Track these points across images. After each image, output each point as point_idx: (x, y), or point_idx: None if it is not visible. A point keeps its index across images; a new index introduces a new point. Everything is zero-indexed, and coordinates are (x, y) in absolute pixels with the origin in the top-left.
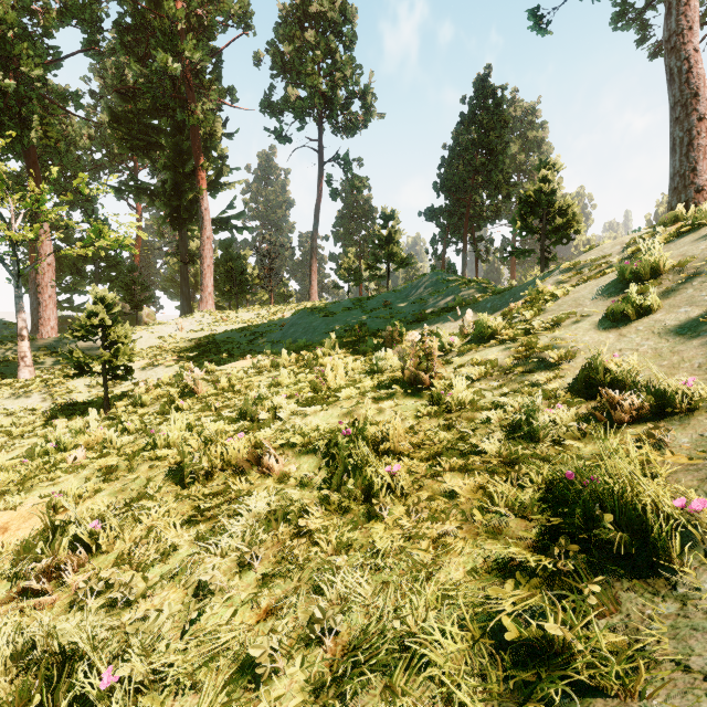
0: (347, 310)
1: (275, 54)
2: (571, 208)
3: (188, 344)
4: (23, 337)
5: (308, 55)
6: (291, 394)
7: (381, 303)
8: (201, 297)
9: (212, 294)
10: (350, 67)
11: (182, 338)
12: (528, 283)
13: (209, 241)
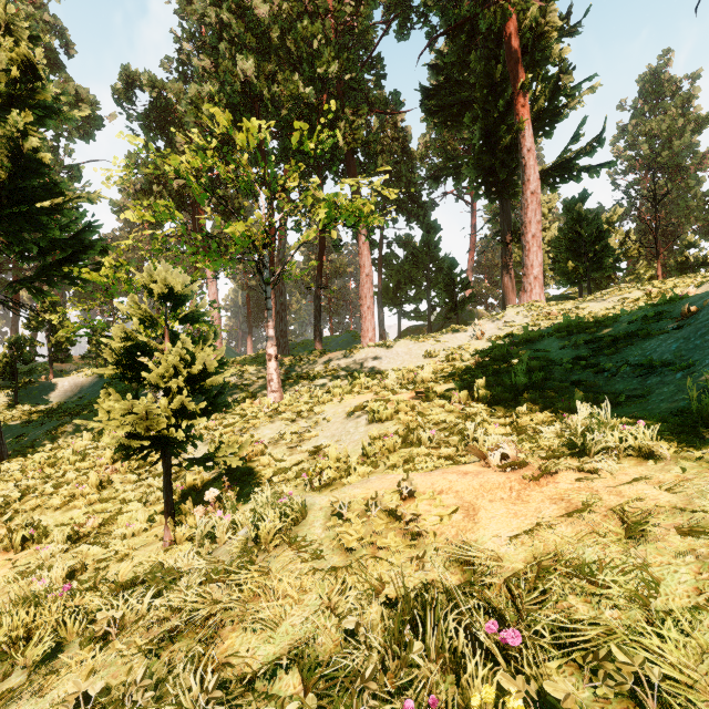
0: None
1: None
2: None
3: (470, 360)
4: (270, 356)
5: None
6: None
7: None
8: (522, 285)
9: (540, 277)
10: None
11: (476, 349)
12: None
13: (534, 197)
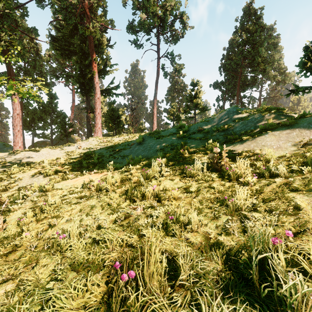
0: (172, 135)
1: None
2: None
3: (78, 156)
4: None
5: None
6: None
7: (196, 129)
8: (95, 130)
9: (100, 128)
10: (174, 0)
11: (79, 152)
12: None
13: (98, 100)
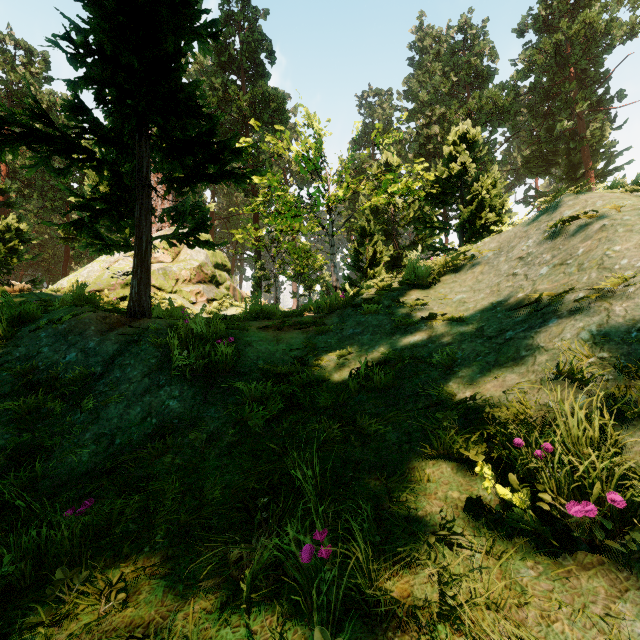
0: None
1: None
2: None
3: None
4: None
5: None
6: None
7: None
8: None
9: None
10: None
11: None
12: None
13: None
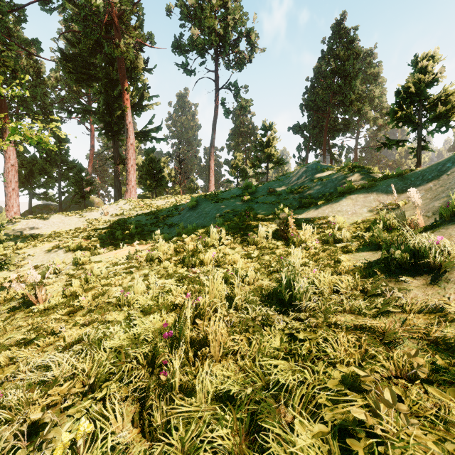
0: (236, 197)
1: (182, 6)
2: (452, 96)
3: (105, 226)
4: None
5: (207, 5)
6: (96, 380)
7: (266, 190)
8: (126, 189)
9: (135, 187)
10: (239, 12)
11: (105, 221)
12: (440, 162)
13: (132, 147)
